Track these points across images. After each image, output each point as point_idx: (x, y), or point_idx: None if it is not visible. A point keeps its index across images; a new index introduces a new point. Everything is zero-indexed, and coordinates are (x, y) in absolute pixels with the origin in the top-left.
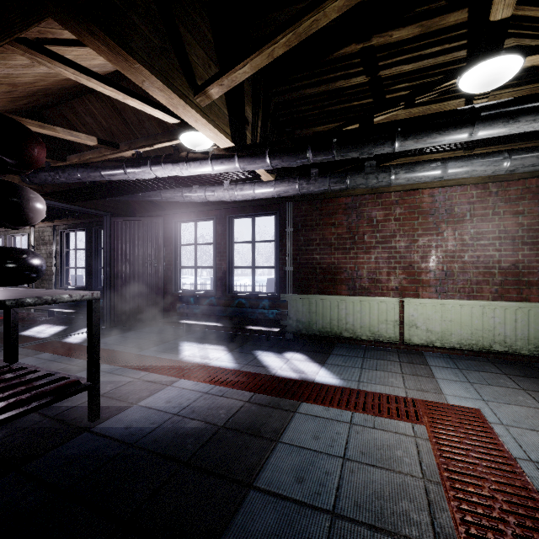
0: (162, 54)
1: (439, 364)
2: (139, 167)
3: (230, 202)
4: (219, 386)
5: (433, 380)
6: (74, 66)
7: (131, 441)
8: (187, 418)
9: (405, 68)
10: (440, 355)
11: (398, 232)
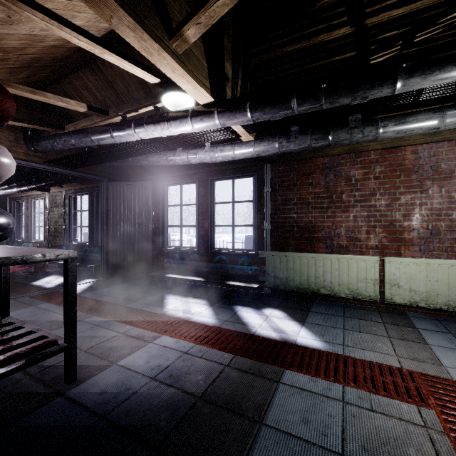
0: None
1: (427, 327)
2: (123, 129)
3: (211, 166)
4: (199, 346)
5: (426, 346)
6: (42, 11)
7: (103, 412)
8: (164, 385)
9: (395, 13)
10: (425, 316)
11: (378, 191)
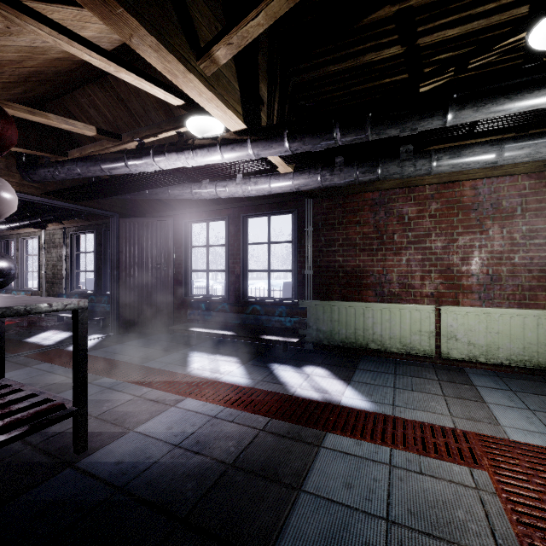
0: (155, 1)
1: (486, 384)
2: (141, 158)
3: (244, 200)
4: (229, 409)
5: (483, 405)
6: (50, 24)
7: (120, 483)
8: (190, 452)
9: (449, 33)
10: (485, 373)
11: (434, 231)
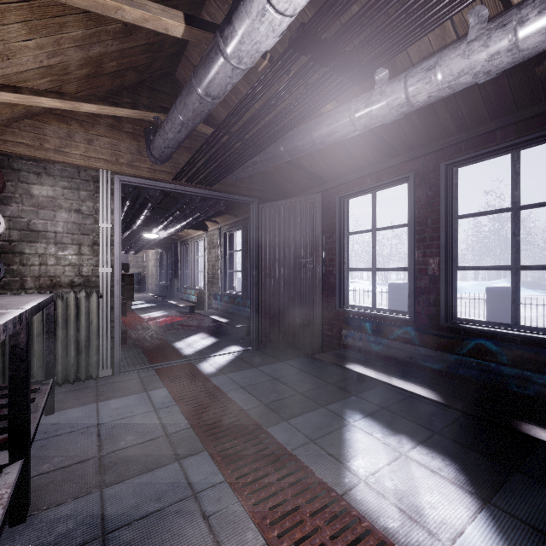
0: None
1: None
2: (238, 5)
3: (448, 133)
4: None
5: None
6: None
7: None
8: None
9: None
10: None
11: None
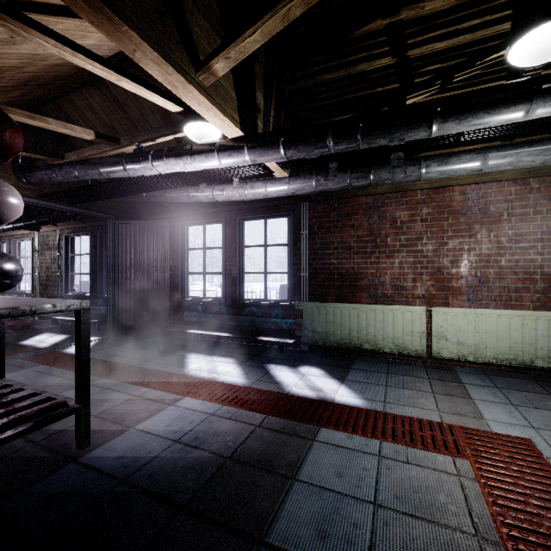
0: (157, 18)
1: (473, 381)
2: (139, 162)
3: (240, 203)
4: (227, 407)
5: (469, 401)
6: (55, 37)
7: (123, 476)
8: (189, 447)
9: (438, 46)
10: (473, 371)
11: (425, 234)
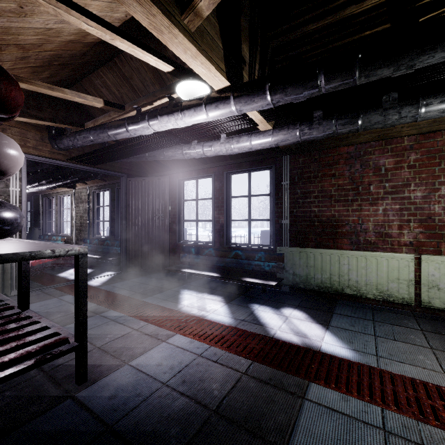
0: None
1: None
2: (138, 122)
3: (227, 159)
4: (214, 348)
5: None
6: None
7: (110, 421)
8: (176, 392)
9: None
10: None
11: (413, 181)
